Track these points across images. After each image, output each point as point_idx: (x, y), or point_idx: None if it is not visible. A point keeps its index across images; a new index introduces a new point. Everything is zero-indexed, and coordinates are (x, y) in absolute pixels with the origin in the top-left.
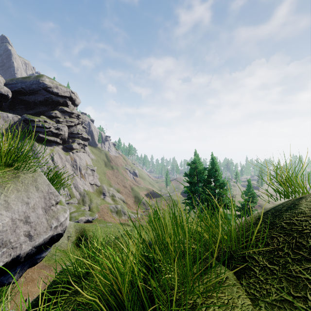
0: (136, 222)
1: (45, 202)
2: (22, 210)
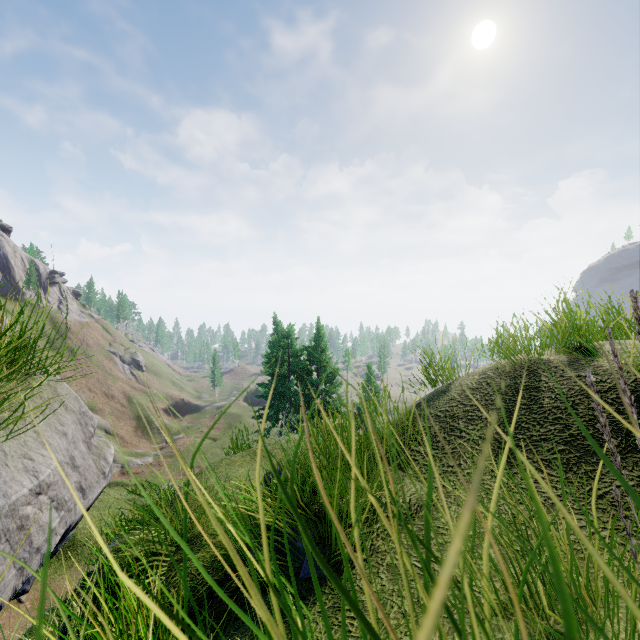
0: (145, 474)
1: (83, 431)
2: (63, 447)
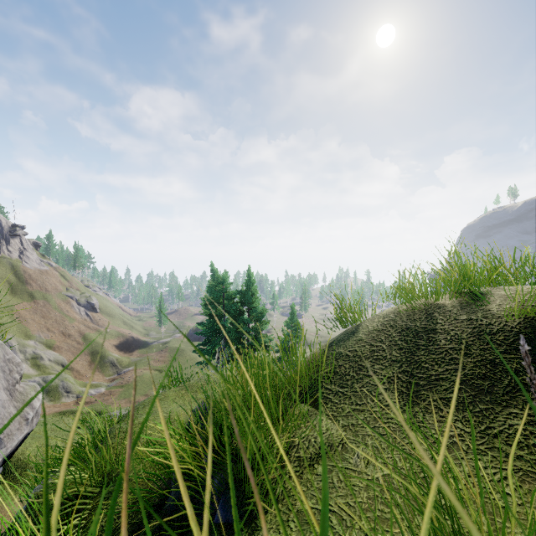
0: (98, 403)
1: (6, 379)
2: None
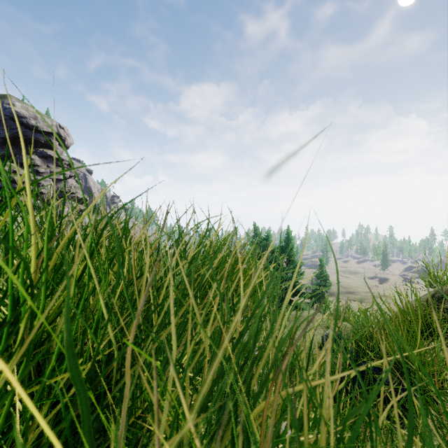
0: None
1: None
2: None
